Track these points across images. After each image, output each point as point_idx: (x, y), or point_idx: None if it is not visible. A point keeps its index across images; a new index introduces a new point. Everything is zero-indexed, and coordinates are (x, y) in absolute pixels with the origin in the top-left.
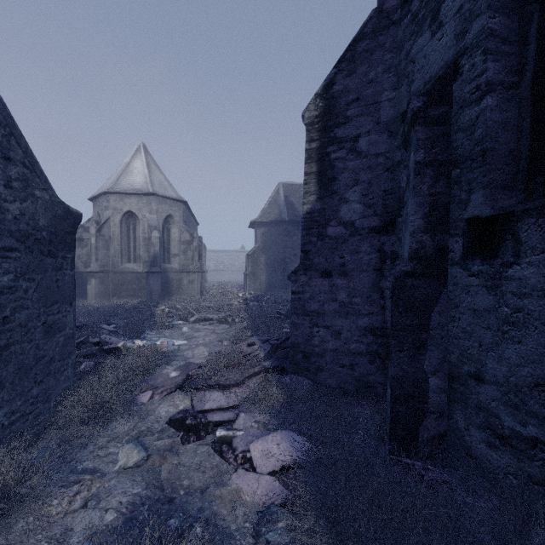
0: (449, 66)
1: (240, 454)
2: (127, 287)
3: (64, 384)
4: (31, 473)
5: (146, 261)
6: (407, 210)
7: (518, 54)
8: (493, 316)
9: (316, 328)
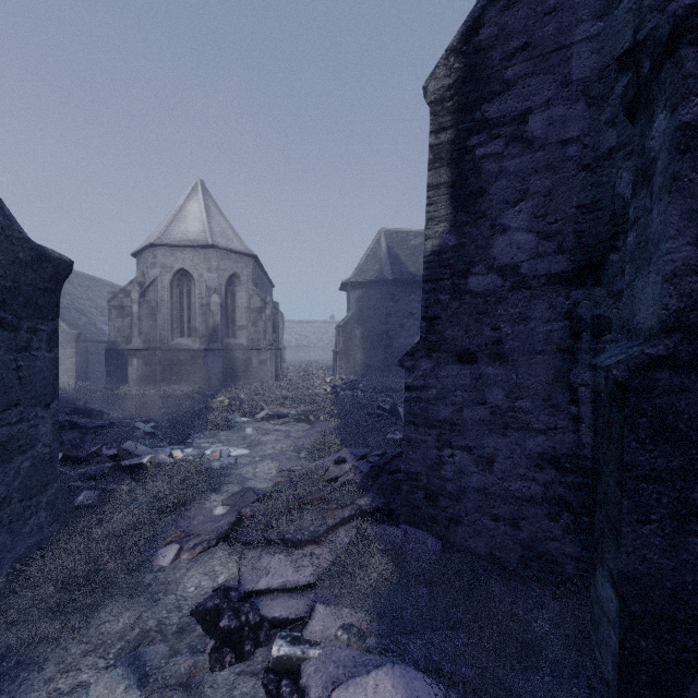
0: None
1: None
2: (179, 369)
3: (30, 538)
4: None
5: (204, 335)
6: (645, 233)
7: None
8: None
9: (448, 449)
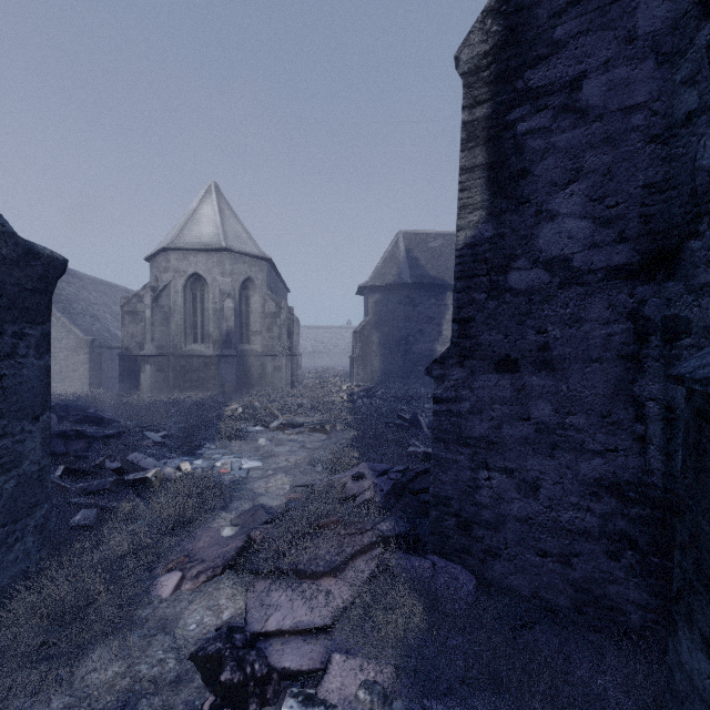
0: None
1: None
2: (192, 376)
3: (14, 567)
4: None
5: (218, 341)
6: None
7: None
8: None
9: (484, 471)
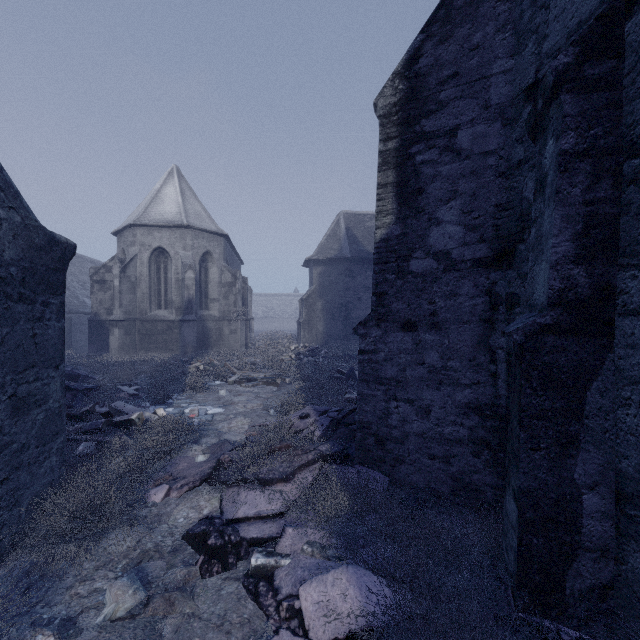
0: None
1: (284, 602)
2: (157, 338)
3: (44, 479)
4: None
5: (180, 308)
6: (540, 230)
7: None
8: None
9: (394, 402)
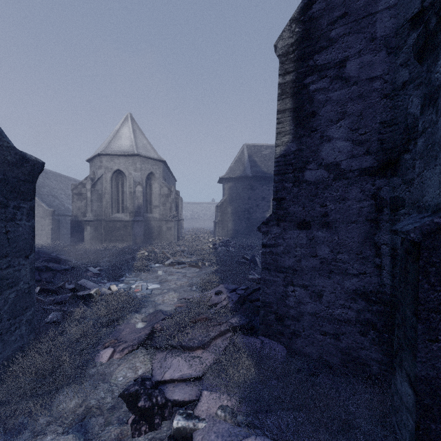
0: None
1: None
2: (116, 233)
3: (15, 344)
4: None
5: (132, 212)
6: (432, 138)
7: None
8: None
9: (291, 287)
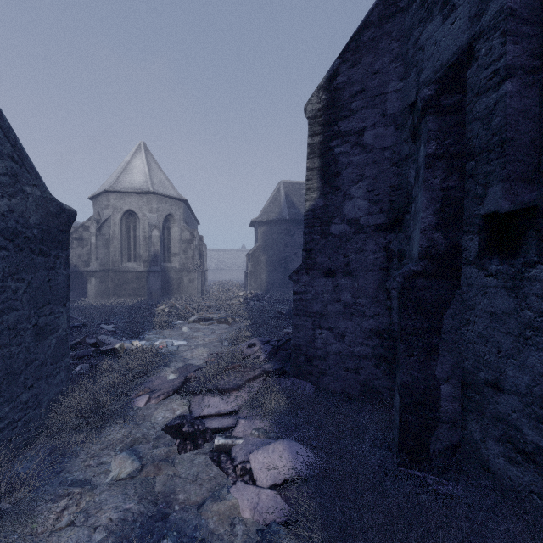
0: (462, 52)
1: (239, 465)
2: (127, 286)
3: (56, 388)
4: (16, 487)
5: (147, 260)
6: (416, 206)
7: (540, 36)
8: (514, 320)
9: (319, 330)
